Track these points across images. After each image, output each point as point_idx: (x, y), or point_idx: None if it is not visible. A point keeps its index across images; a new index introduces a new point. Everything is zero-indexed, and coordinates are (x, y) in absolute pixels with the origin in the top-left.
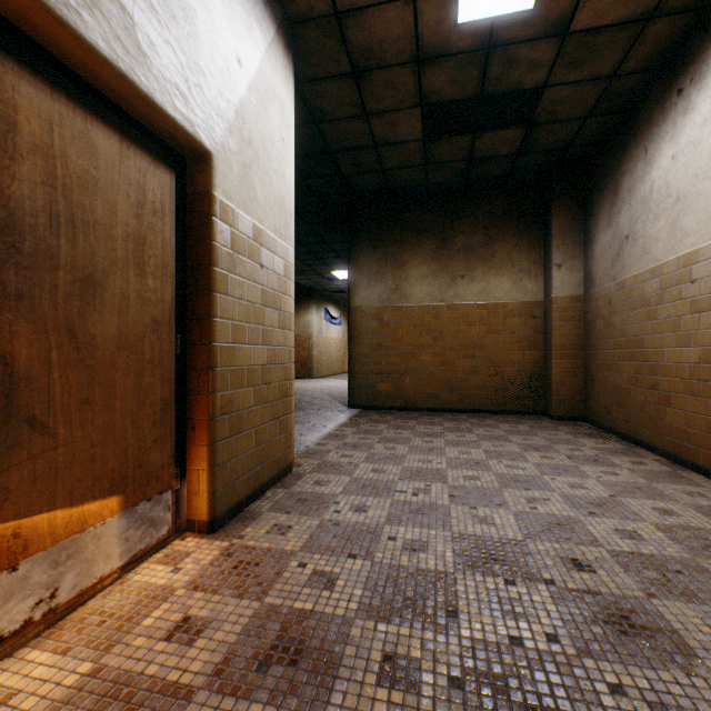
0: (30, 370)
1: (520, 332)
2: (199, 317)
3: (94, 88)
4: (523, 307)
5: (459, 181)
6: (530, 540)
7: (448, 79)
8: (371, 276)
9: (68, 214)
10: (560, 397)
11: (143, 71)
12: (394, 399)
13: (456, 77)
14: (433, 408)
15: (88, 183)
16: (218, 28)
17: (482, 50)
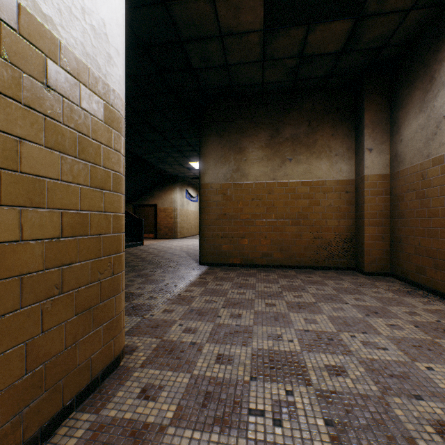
0: None
1: (336, 204)
2: None
3: None
4: (339, 184)
5: (289, 81)
6: None
7: None
8: (217, 159)
9: None
10: (371, 256)
11: None
12: (236, 257)
13: None
14: (267, 264)
15: None
16: None
17: None
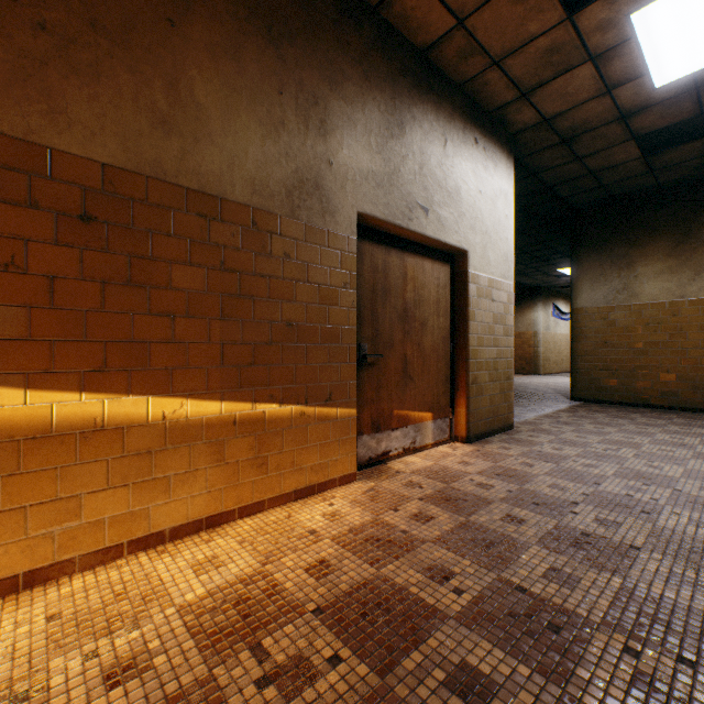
0: (409, 359)
1: None
2: (460, 334)
3: (424, 246)
4: None
5: (701, 173)
6: (684, 478)
7: (657, 117)
8: (594, 278)
9: (418, 300)
10: None
11: (443, 233)
12: (621, 394)
13: (665, 113)
14: (670, 406)
15: (423, 285)
16: (470, 185)
17: (689, 91)
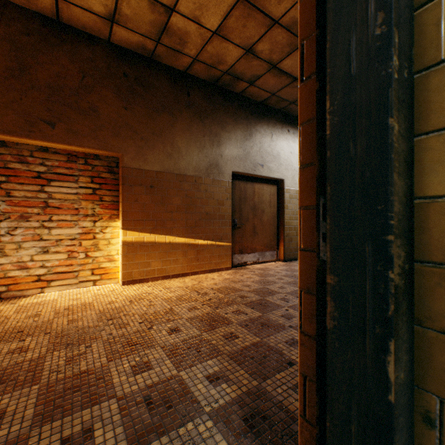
0: (256, 225)
1: None
2: (281, 215)
3: (263, 178)
4: None
5: None
6: None
7: None
8: None
9: (260, 201)
10: None
11: (270, 174)
12: None
13: None
14: None
15: (262, 195)
16: (285, 151)
17: None
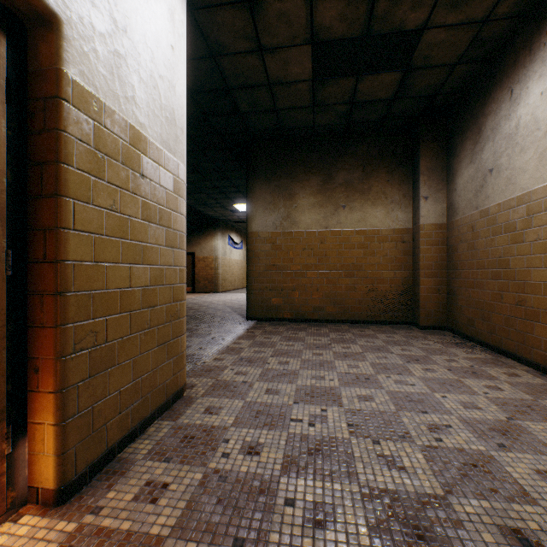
0: None
1: (392, 254)
2: (43, 227)
3: None
4: (395, 233)
5: (341, 124)
6: (452, 495)
7: (338, 14)
8: (266, 205)
9: None
10: (427, 309)
11: None
12: (286, 312)
13: (345, 12)
14: (319, 319)
15: None
16: None
17: None
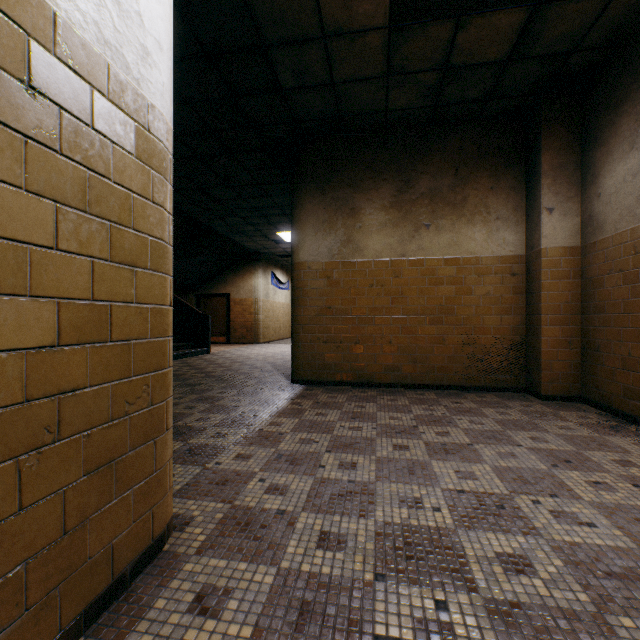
0: None
1: (497, 293)
2: None
3: None
4: (501, 262)
5: (426, 107)
6: None
7: None
8: (318, 225)
9: None
10: (551, 371)
11: None
12: (346, 372)
13: None
14: (393, 383)
15: None
16: None
17: None
